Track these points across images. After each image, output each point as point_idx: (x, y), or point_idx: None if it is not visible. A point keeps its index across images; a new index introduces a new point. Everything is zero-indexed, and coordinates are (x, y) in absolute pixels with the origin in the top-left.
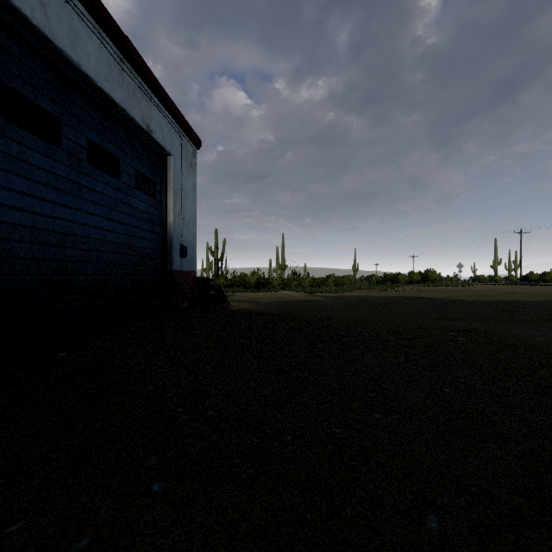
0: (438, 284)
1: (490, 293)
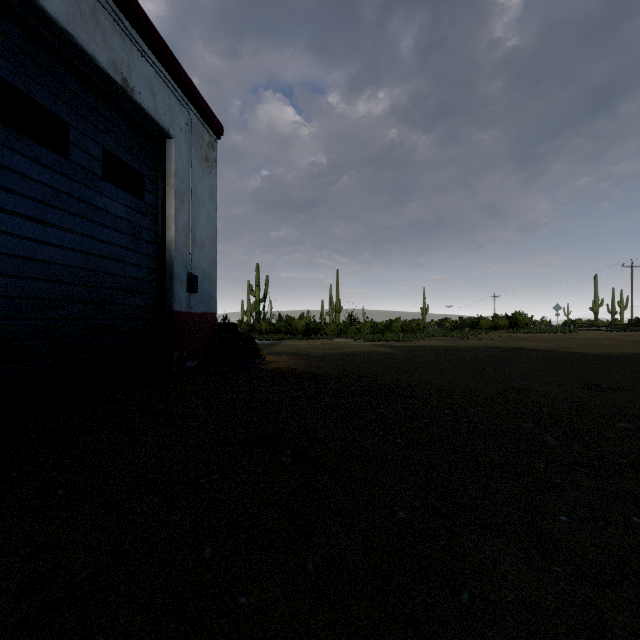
0: (531, 330)
1: (609, 343)
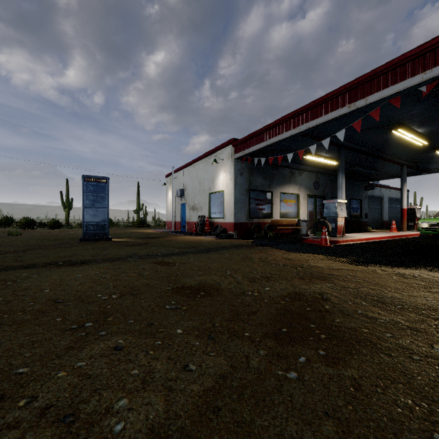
0: None
1: None
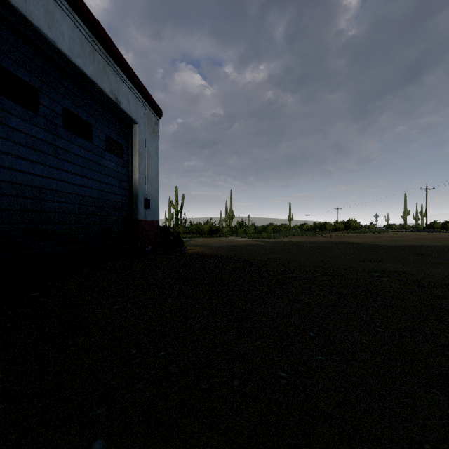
0: (358, 231)
1: (402, 239)
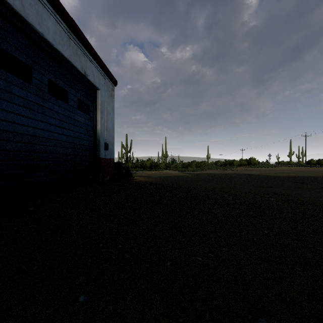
0: (257, 166)
1: (288, 171)
